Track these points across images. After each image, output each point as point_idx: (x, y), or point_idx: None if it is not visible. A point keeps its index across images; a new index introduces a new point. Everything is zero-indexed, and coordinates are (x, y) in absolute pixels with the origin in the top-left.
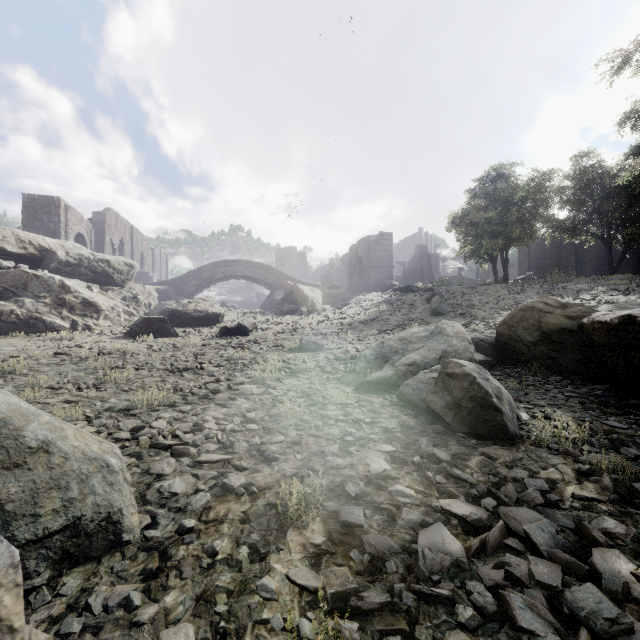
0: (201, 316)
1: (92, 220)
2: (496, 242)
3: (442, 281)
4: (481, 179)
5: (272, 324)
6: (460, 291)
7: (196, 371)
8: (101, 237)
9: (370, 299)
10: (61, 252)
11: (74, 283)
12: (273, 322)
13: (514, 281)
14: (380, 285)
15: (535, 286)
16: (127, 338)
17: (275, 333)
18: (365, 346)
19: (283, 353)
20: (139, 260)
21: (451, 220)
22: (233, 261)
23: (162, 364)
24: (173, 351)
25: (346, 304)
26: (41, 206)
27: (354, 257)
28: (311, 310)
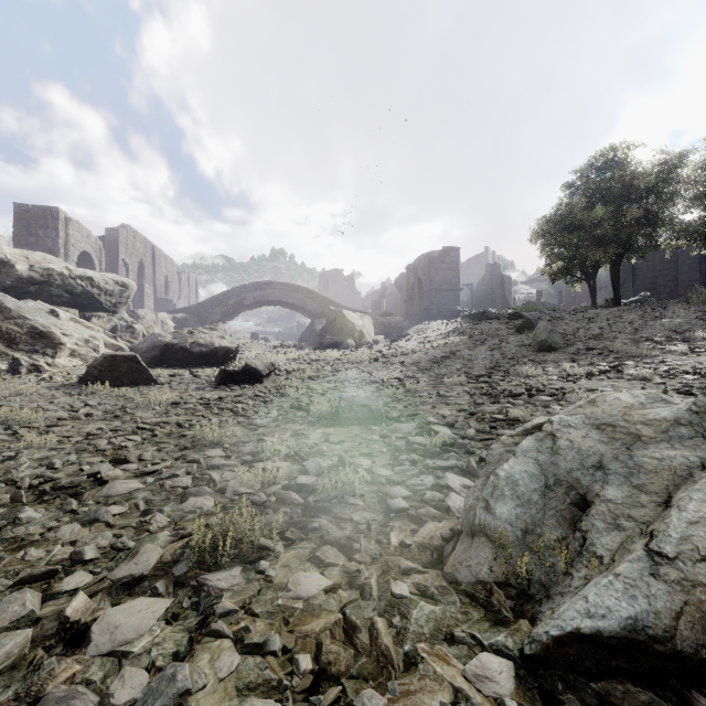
0: (204, 352)
1: (105, 238)
2: (606, 251)
3: (526, 305)
4: (584, 169)
5: (305, 363)
6: (559, 317)
7: (68, 499)
8: (115, 258)
9: (434, 329)
10: (22, 265)
11: (32, 306)
12: (307, 360)
13: (624, 304)
14: (445, 311)
15: (676, 308)
16: (76, 387)
17: (304, 379)
18: (458, 411)
19: (304, 427)
20: (163, 285)
21: (541, 226)
22: (266, 283)
23: (40, 461)
24: (109, 419)
25: (403, 335)
26: (36, 218)
27: (411, 278)
28: (359, 343)
